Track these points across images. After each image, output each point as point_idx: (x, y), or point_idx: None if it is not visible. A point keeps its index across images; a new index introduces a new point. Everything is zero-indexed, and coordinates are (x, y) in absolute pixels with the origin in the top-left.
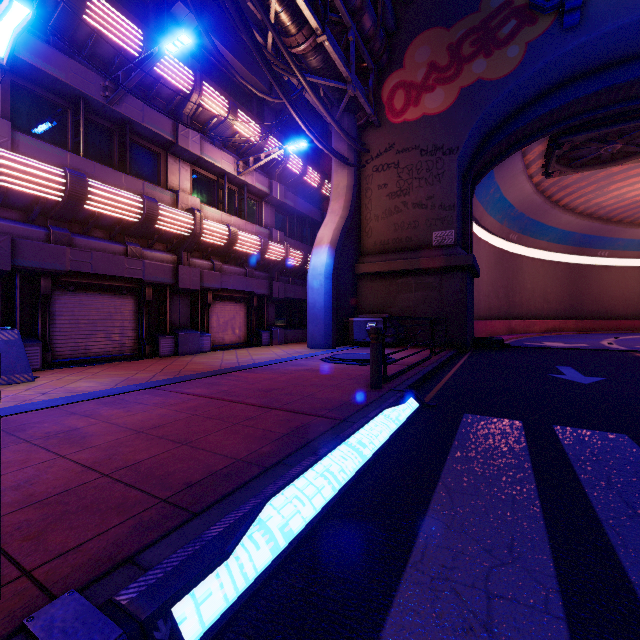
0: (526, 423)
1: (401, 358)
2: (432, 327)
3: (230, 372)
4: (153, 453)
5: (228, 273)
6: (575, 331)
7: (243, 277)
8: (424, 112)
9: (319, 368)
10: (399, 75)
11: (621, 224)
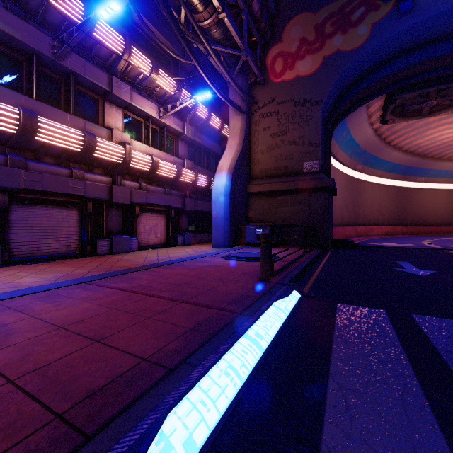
0: (389, 312)
1: (283, 257)
2: (305, 232)
3: (150, 268)
4: (66, 352)
5: (152, 192)
6: (401, 234)
7: (163, 195)
8: (297, 74)
9: (220, 264)
10: (279, 47)
11: (433, 159)
